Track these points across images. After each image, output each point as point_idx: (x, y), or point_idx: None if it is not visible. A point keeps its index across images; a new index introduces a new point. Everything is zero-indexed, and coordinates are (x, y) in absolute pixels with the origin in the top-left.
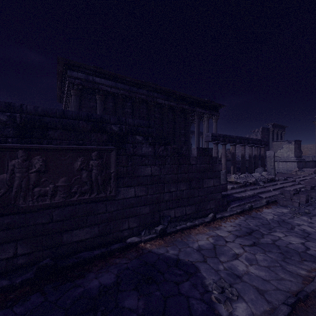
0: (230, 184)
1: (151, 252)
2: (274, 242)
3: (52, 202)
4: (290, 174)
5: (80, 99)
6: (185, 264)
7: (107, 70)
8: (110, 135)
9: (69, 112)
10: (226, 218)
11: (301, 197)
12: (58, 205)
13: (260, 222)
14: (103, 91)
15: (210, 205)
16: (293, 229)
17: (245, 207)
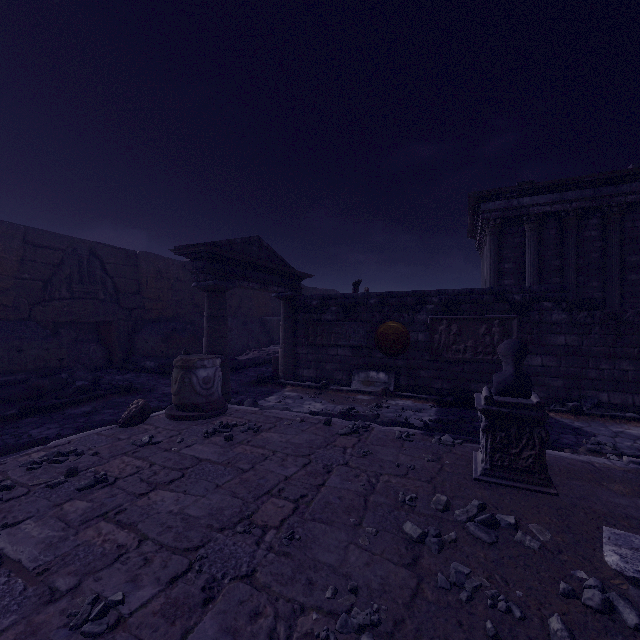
0: None
1: (552, 418)
2: None
3: (463, 357)
4: None
5: (499, 237)
6: (584, 431)
7: (542, 182)
8: (512, 304)
9: (475, 290)
10: None
11: None
12: (467, 360)
13: None
14: (537, 214)
15: None
16: None
17: None
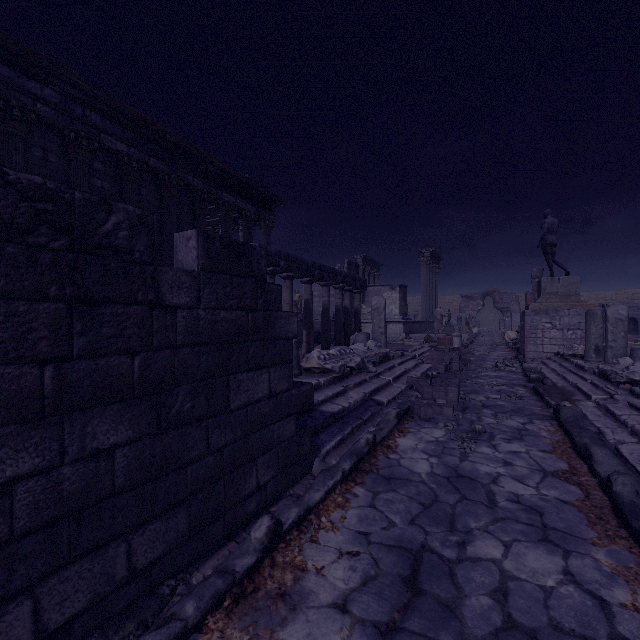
0: (309, 377)
1: None
2: (505, 610)
3: None
4: (399, 345)
5: None
6: None
7: None
8: None
9: None
10: (318, 515)
11: (450, 393)
12: None
13: (415, 500)
14: None
15: (257, 476)
16: (495, 504)
17: (359, 447)
